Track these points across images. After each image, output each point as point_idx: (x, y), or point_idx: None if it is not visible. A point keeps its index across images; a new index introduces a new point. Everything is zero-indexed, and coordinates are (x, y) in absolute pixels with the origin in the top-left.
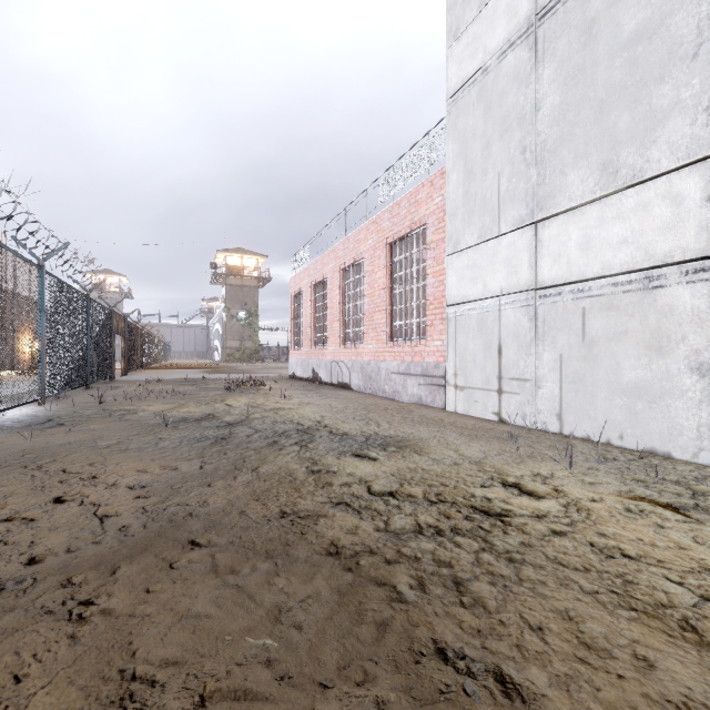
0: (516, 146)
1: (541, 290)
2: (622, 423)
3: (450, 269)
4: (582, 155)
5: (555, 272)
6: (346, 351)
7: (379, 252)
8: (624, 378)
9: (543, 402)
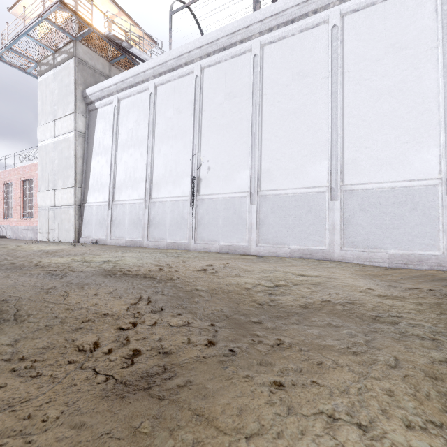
0: (51, 168)
1: (56, 207)
2: (66, 237)
3: (39, 196)
4: (61, 177)
5: (58, 203)
6: (5, 221)
7: (19, 182)
8: (66, 228)
9: (56, 234)
